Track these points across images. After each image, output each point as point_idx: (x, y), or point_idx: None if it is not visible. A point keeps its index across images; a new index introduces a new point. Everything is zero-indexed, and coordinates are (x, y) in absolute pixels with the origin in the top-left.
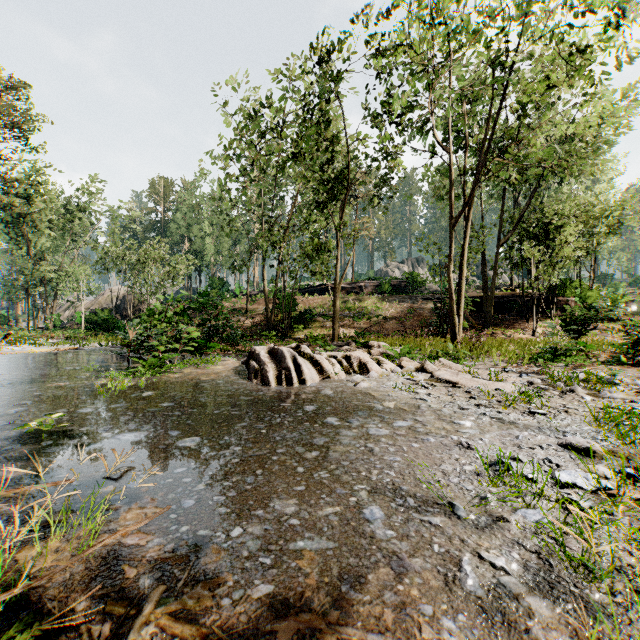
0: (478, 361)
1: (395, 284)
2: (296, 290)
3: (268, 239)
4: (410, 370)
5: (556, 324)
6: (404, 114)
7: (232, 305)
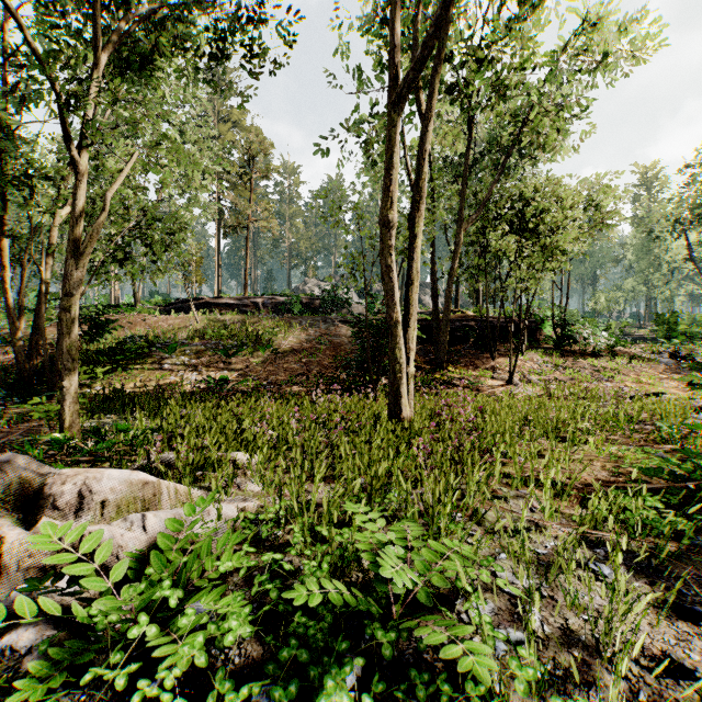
0: None
1: (308, 302)
2: (157, 307)
3: None
4: None
5: (531, 361)
6: None
7: (3, 326)
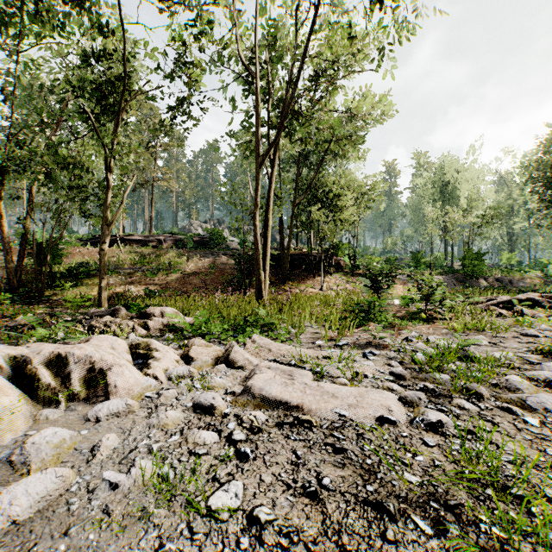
0: (300, 331)
1: (197, 240)
2: (79, 240)
3: (4, 156)
4: (205, 364)
5: (335, 279)
6: (202, 15)
7: None
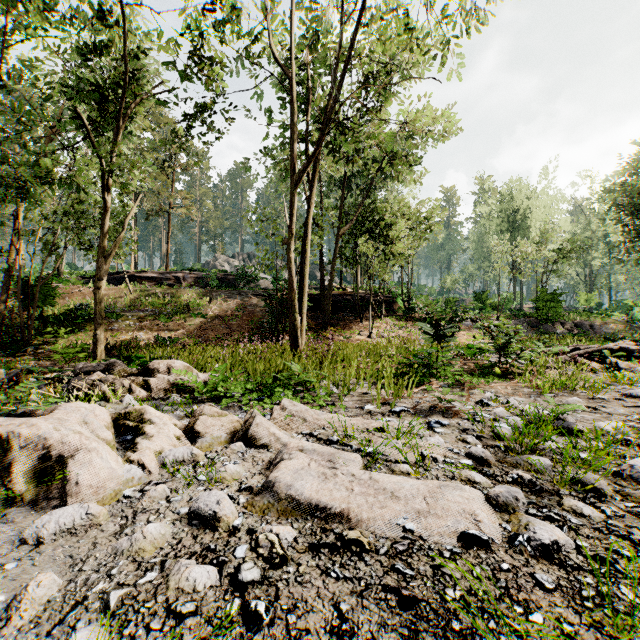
0: (344, 392)
1: (222, 277)
2: (81, 278)
3: None
4: (217, 442)
5: (386, 324)
6: None
7: None
